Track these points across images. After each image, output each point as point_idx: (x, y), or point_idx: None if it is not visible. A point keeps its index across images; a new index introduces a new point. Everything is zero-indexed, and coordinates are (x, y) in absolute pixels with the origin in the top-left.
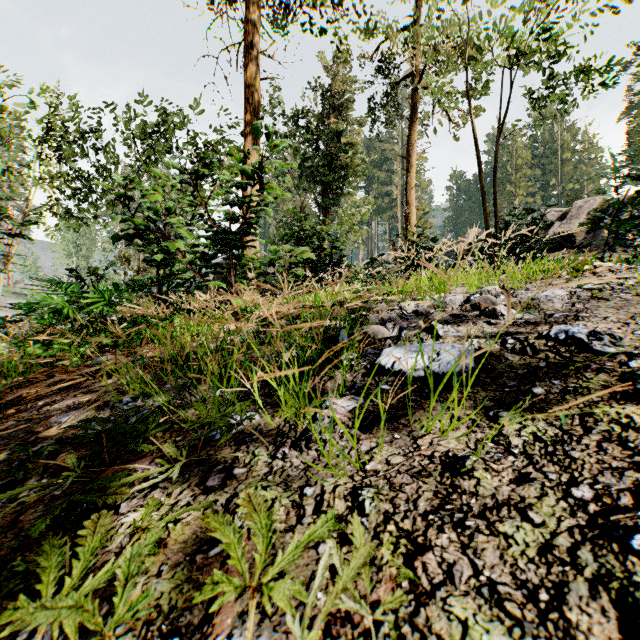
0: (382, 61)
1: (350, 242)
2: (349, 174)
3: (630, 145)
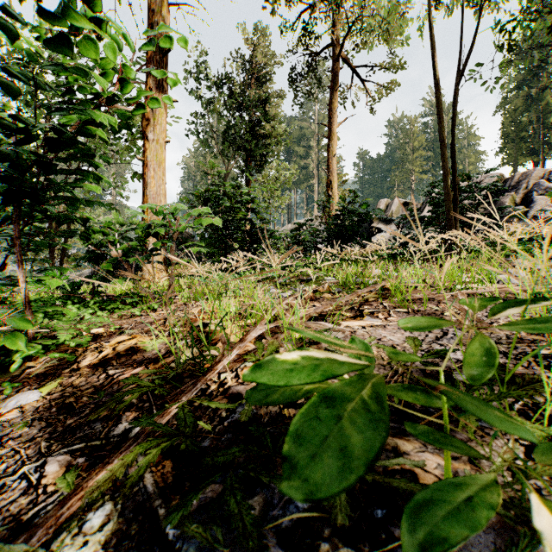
0: (304, 29)
1: (273, 207)
2: (272, 142)
3: (505, 134)
